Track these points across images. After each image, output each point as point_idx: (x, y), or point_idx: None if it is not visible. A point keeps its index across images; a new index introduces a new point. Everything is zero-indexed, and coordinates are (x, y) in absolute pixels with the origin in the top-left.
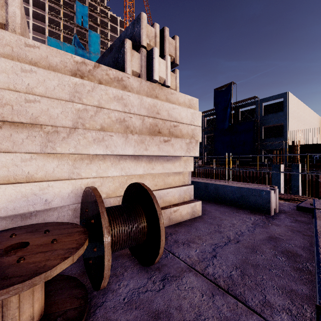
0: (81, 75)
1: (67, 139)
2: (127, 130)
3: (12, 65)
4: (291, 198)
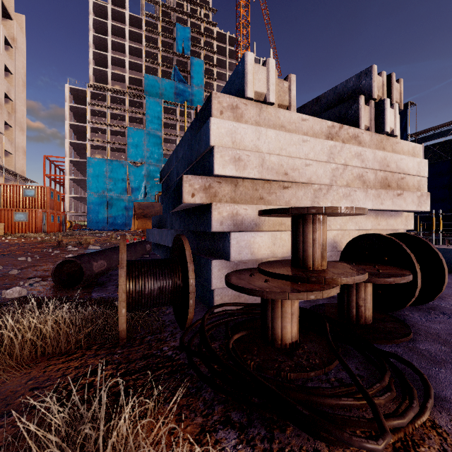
0: (331, 138)
1: (326, 195)
2: (364, 185)
3: (298, 138)
4: None
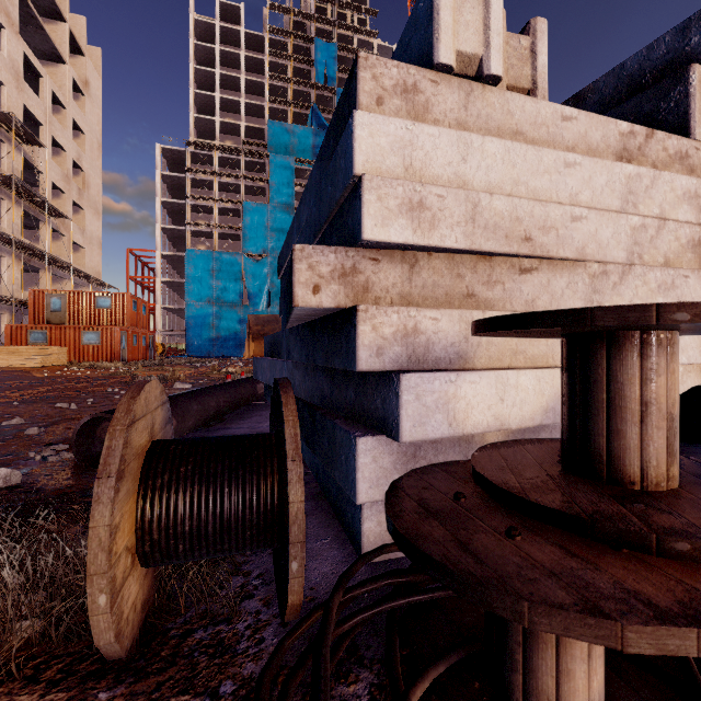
0: (627, 159)
1: (619, 287)
2: None
3: (554, 158)
4: None
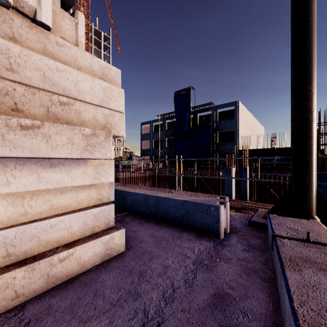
0: None
1: None
2: None
3: None
4: (242, 205)
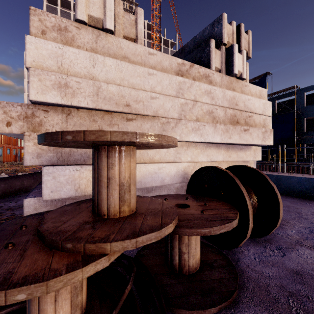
0: (181, 74)
1: (175, 129)
2: (213, 121)
3: (142, 70)
4: None
